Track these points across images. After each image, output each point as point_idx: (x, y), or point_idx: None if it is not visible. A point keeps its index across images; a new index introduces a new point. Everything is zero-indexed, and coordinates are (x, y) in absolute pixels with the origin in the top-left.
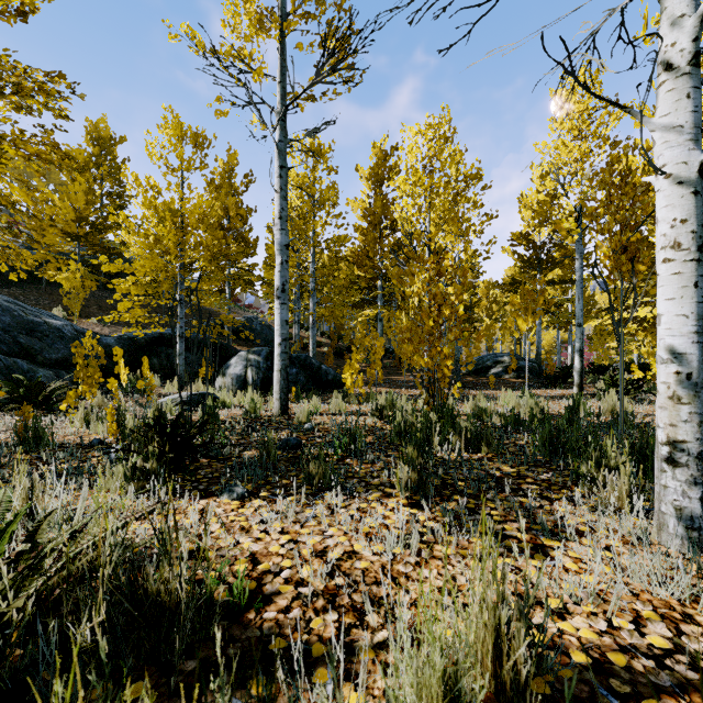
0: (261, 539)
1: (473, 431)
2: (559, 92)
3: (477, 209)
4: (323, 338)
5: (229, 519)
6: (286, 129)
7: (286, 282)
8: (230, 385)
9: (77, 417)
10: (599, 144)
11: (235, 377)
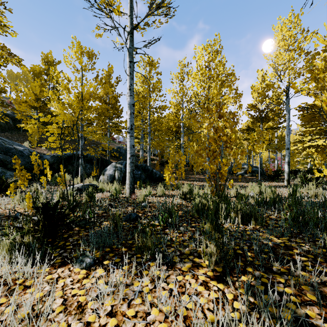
0: (90, 324)
1: (245, 210)
2: (277, 27)
3: (231, 91)
4: (154, 157)
5: (71, 292)
6: (133, 41)
7: (133, 124)
8: (106, 179)
9: (16, 198)
10: (299, 52)
11: (109, 175)
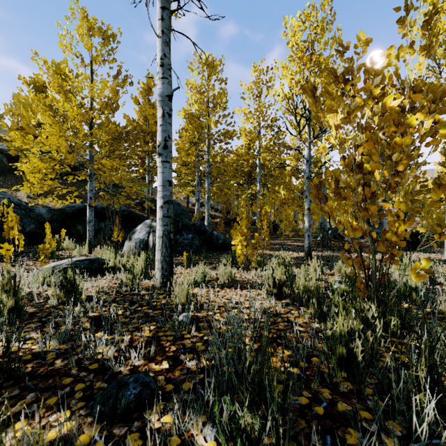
0: None
1: None
2: None
3: None
4: (217, 213)
5: None
6: None
7: (168, 138)
8: (133, 248)
9: None
10: None
11: (138, 241)
